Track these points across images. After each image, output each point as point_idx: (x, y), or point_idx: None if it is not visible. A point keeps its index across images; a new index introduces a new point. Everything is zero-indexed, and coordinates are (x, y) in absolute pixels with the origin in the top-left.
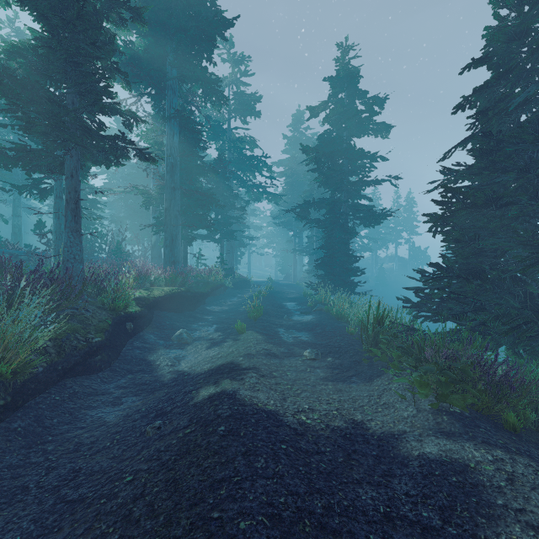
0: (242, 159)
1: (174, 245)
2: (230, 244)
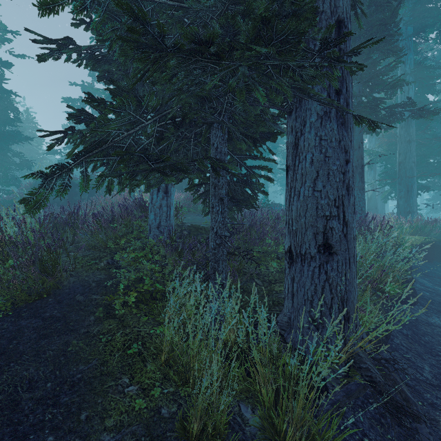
0: None
1: (409, 196)
2: None
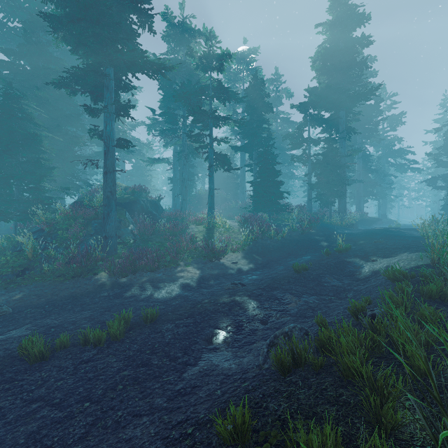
0: (391, 152)
1: (360, 204)
2: (383, 201)
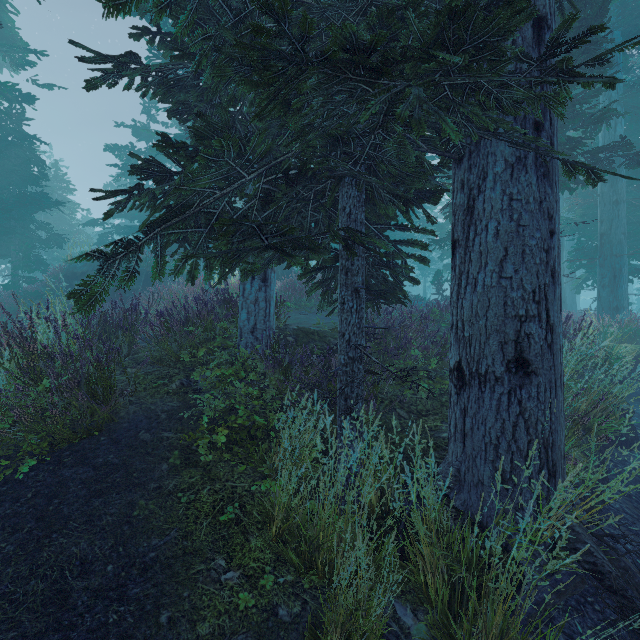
0: None
1: (617, 284)
2: None
